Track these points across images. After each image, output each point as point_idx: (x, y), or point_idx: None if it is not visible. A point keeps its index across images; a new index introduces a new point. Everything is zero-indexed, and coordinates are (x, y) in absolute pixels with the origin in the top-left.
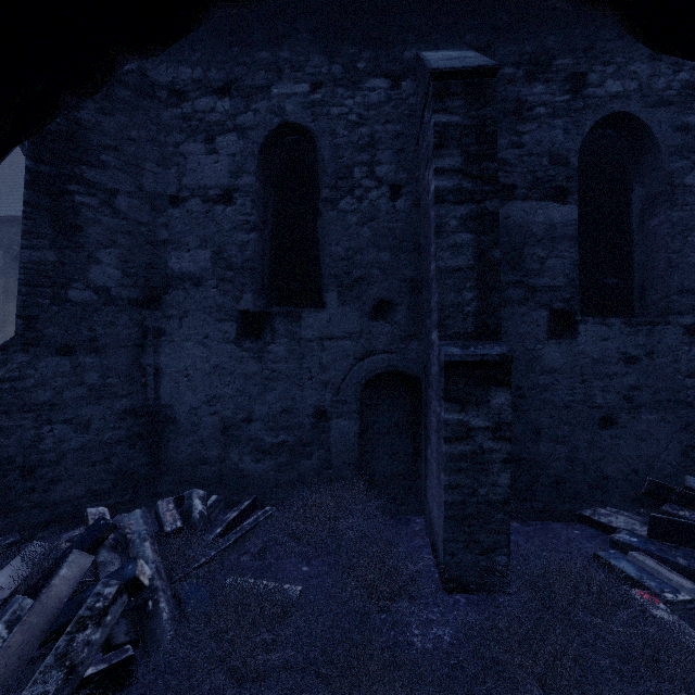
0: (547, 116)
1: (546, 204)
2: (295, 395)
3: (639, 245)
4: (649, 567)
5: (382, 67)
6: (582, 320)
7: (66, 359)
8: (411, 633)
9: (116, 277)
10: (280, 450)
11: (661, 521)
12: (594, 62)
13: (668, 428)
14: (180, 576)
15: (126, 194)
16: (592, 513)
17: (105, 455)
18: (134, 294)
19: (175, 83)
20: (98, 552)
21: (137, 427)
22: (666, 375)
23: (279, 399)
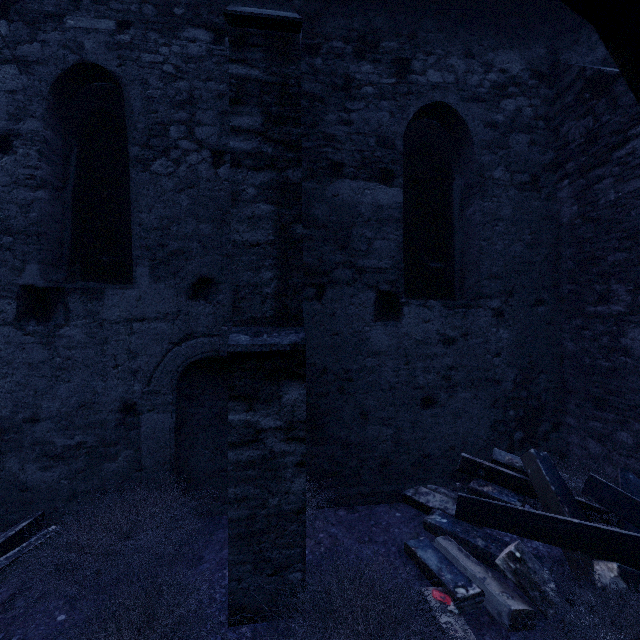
0: (375, 97)
1: (374, 185)
2: (96, 387)
3: (459, 232)
4: (451, 555)
5: (204, 17)
6: (406, 303)
7: None
8: None
9: None
10: (76, 453)
11: (467, 501)
12: (417, 50)
13: (480, 405)
14: None
15: None
16: (414, 492)
17: None
18: None
19: None
20: None
21: None
22: (478, 355)
23: (75, 392)
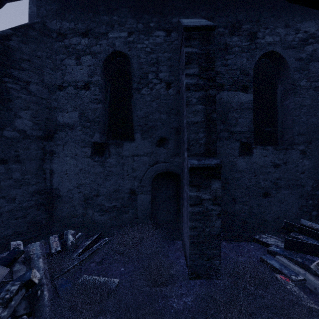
0: (239, 52)
1: (238, 93)
2: (120, 183)
3: (280, 113)
4: (285, 263)
5: (162, 26)
6: (255, 147)
7: (2, 166)
8: (172, 301)
9: (30, 125)
10: (113, 209)
11: (290, 241)
12: (260, 27)
13: (293, 197)
14: (58, 275)
15: (35, 84)
16: (259, 237)
17: (24, 214)
18: (39, 133)
19: (60, 29)
20: (14, 265)
21: (41, 199)
22: (292, 172)
23: (112, 185)
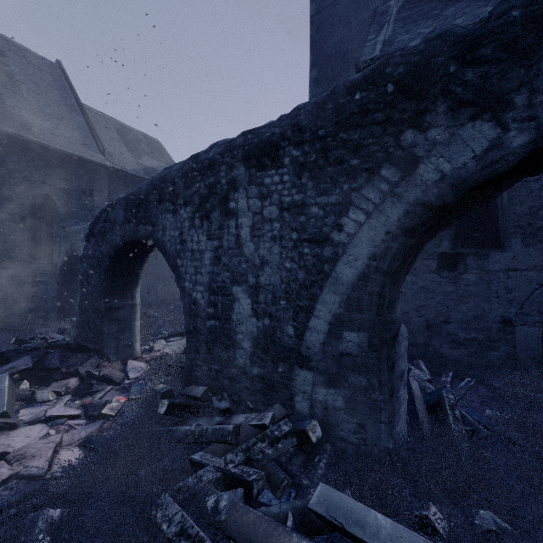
0: None
1: None
2: (484, 308)
3: None
4: None
5: None
6: None
7: None
8: None
9: None
10: (471, 343)
11: None
12: None
13: None
14: None
15: None
16: None
17: None
18: None
19: None
20: None
21: None
22: None
23: (470, 309)
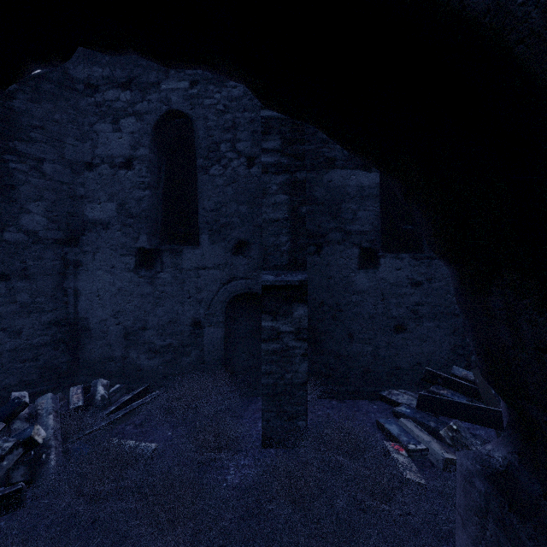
0: None
1: (358, 172)
2: (178, 310)
3: None
4: (409, 428)
5: None
6: (382, 256)
7: (2, 284)
8: (227, 473)
9: (43, 223)
10: (167, 350)
11: (425, 397)
12: None
13: (442, 332)
14: (75, 438)
15: (51, 162)
16: (388, 393)
17: (34, 355)
18: (57, 236)
19: (90, 78)
20: (13, 422)
21: (60, 334)
22: (440, 294)
23: (166, 312)
